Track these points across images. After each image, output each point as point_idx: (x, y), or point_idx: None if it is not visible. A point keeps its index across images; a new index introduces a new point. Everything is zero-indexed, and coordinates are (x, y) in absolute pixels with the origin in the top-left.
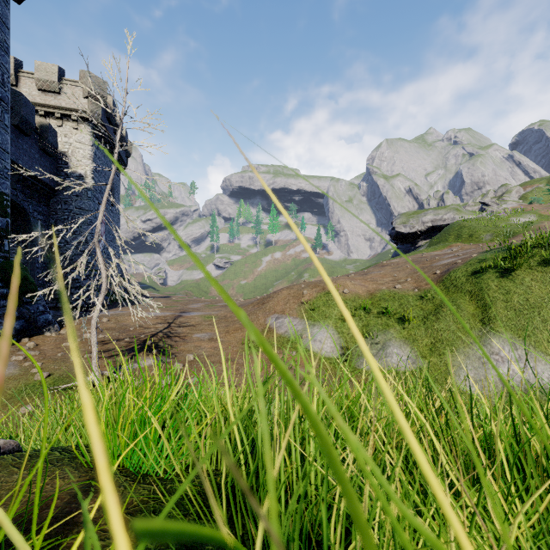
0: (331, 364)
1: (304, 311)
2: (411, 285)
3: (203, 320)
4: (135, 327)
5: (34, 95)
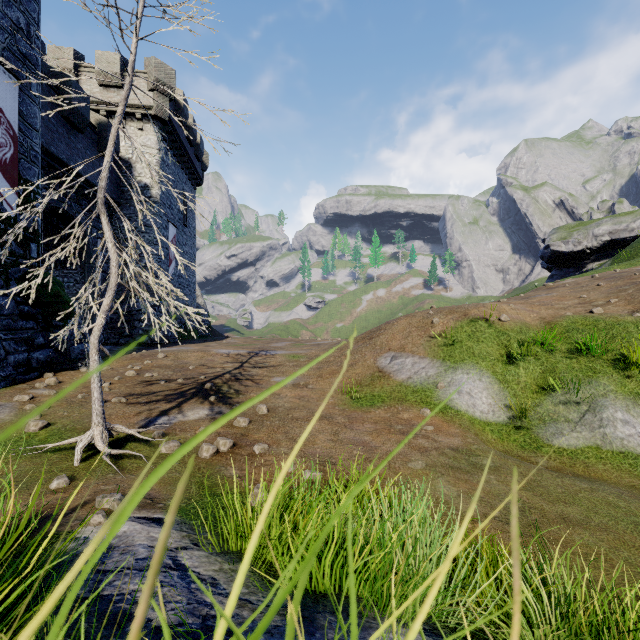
0: (493, 433)
1: (437, 348)
2: (621, 308)
3: (286, 361)
4: (196, 366)
5: (96, 93)
